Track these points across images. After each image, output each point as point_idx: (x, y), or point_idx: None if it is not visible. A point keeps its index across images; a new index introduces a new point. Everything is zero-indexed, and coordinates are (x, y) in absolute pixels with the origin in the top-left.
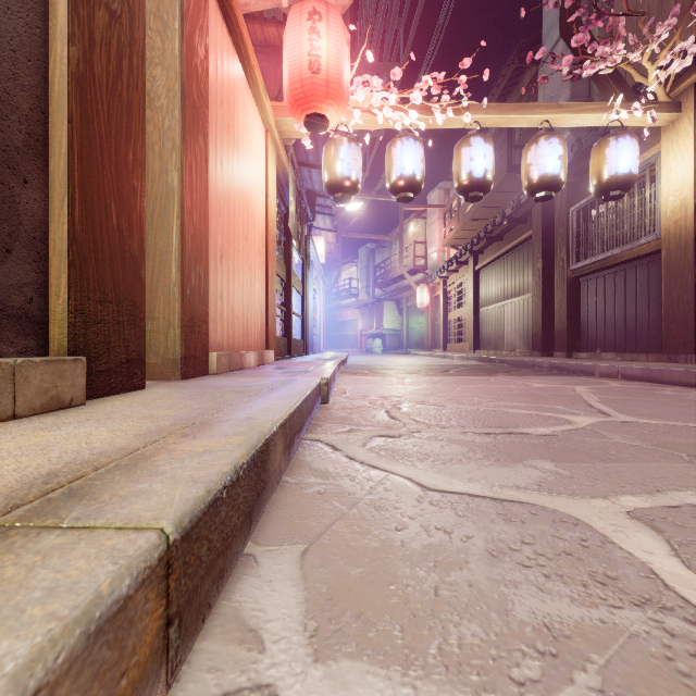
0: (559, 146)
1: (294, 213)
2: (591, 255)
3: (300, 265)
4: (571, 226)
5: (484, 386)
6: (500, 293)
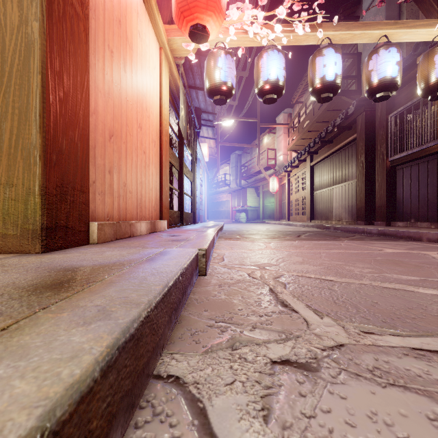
0: (397, 54)
1: (184, 118)
2: (407, 148)
3: (190, 161)
4: (390, 128)
5: (344, 251)
6: (330, 180)
